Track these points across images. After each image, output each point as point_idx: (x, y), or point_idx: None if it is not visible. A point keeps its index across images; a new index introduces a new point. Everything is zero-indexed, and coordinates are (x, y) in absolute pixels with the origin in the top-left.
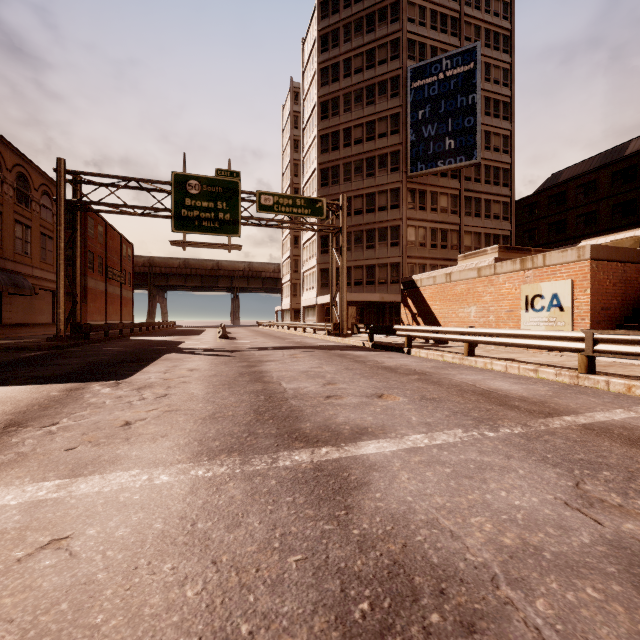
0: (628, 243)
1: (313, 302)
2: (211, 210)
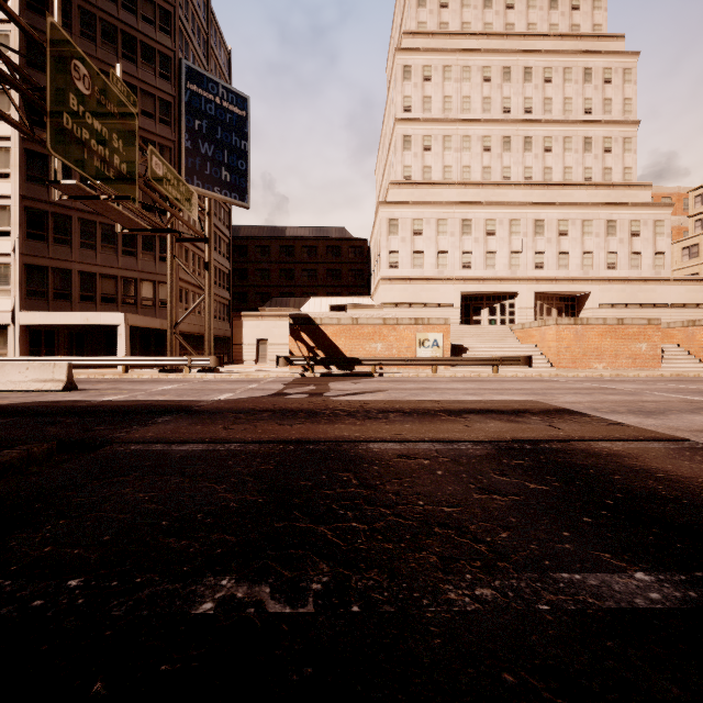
0: None
1: None
2: (105, 142)
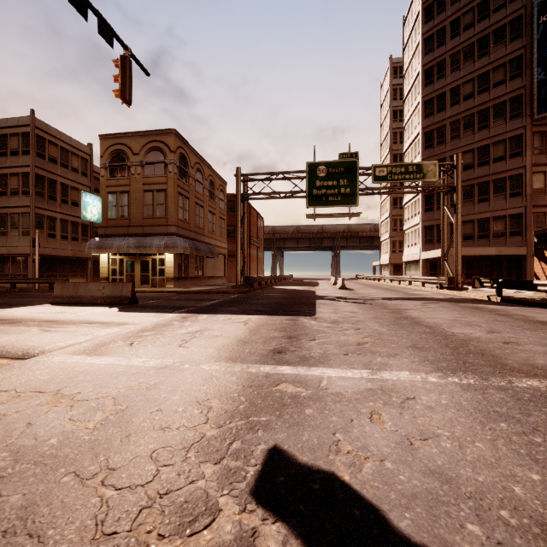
0: None
1: (416, 257)
2: (335, 187)
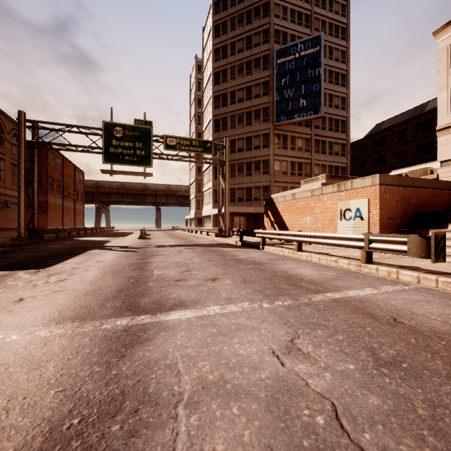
0: (420, 173)
1: (209, 213)
2: (131, 148)
